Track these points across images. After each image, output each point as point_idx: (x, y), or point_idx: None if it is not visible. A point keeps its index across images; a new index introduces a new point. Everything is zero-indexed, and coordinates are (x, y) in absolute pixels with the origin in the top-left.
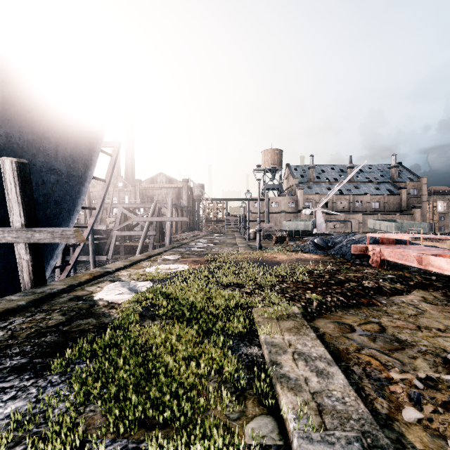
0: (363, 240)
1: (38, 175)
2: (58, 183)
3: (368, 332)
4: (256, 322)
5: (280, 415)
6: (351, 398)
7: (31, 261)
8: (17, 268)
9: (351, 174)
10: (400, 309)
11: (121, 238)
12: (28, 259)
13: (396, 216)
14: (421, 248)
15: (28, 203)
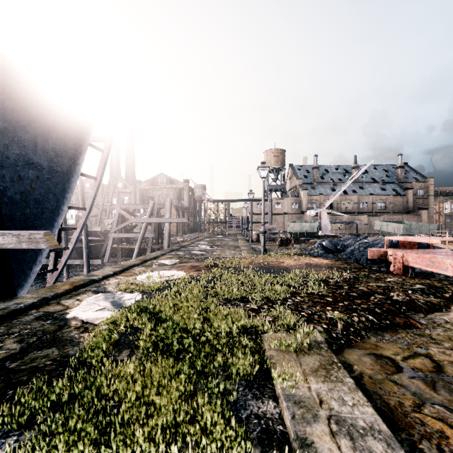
0: (377, 243)
1: (12, 169)
2: (38, 179)
3: (420, 373)
4: (268, 356)
5: None
6: None
7: None
8: None
9: (358, 174)
10: (448, 333)
11: (118, 240)
12: None
13: (402, 218)
14: (450, 253)
15: None
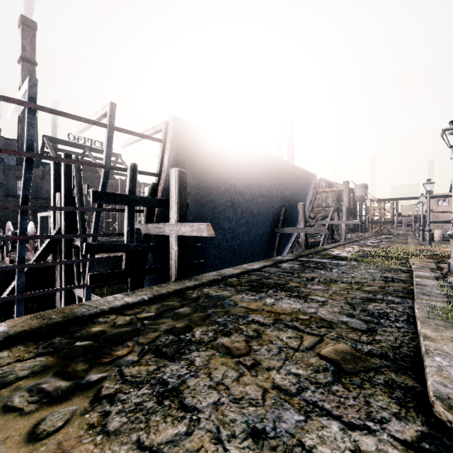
0: None
1: (295, 205)
2: None
3: None
4: (410, 261)
5: (412, 268)
6: (433, 267)
7: (305, 240)
8: (282, 245)
9: None
10: None
11: None
12: (304, 239)
13: None
14: None
15: (305, 218)
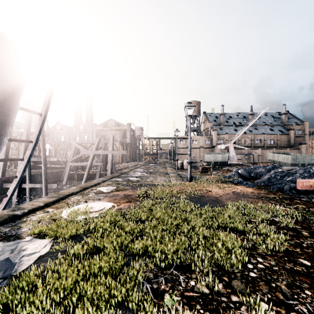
0: (295, 173)
1: None
2: None
3: None
4: None
5: None
6: None
7: None
8: None
9: (257, 117)
10: None
11: (75, 168)
12: None
13: (287, 151)
14: None
15: None
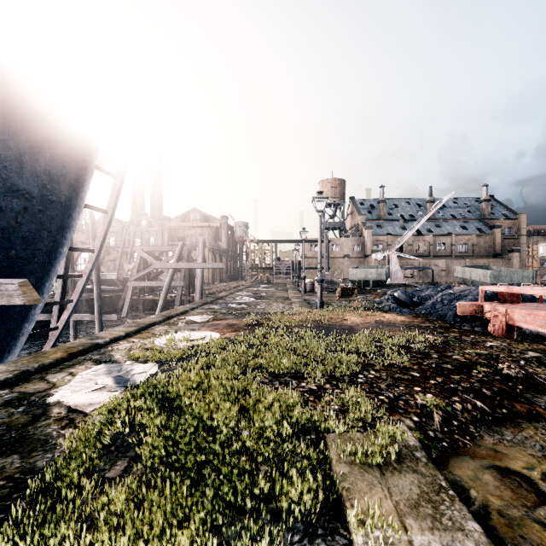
0: (466, 295)
1: None
2: (26, 211)
3: None
4: (336, 475)
5: None
6: None
7: None
8: None
9: (435, 209)
10: None
11: (140, 290)
12: None
13: (488, 262)
14: None
15: None
